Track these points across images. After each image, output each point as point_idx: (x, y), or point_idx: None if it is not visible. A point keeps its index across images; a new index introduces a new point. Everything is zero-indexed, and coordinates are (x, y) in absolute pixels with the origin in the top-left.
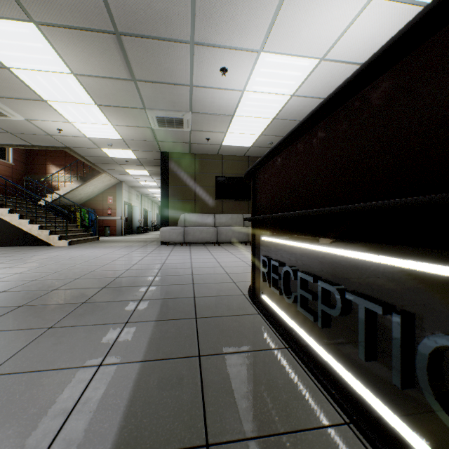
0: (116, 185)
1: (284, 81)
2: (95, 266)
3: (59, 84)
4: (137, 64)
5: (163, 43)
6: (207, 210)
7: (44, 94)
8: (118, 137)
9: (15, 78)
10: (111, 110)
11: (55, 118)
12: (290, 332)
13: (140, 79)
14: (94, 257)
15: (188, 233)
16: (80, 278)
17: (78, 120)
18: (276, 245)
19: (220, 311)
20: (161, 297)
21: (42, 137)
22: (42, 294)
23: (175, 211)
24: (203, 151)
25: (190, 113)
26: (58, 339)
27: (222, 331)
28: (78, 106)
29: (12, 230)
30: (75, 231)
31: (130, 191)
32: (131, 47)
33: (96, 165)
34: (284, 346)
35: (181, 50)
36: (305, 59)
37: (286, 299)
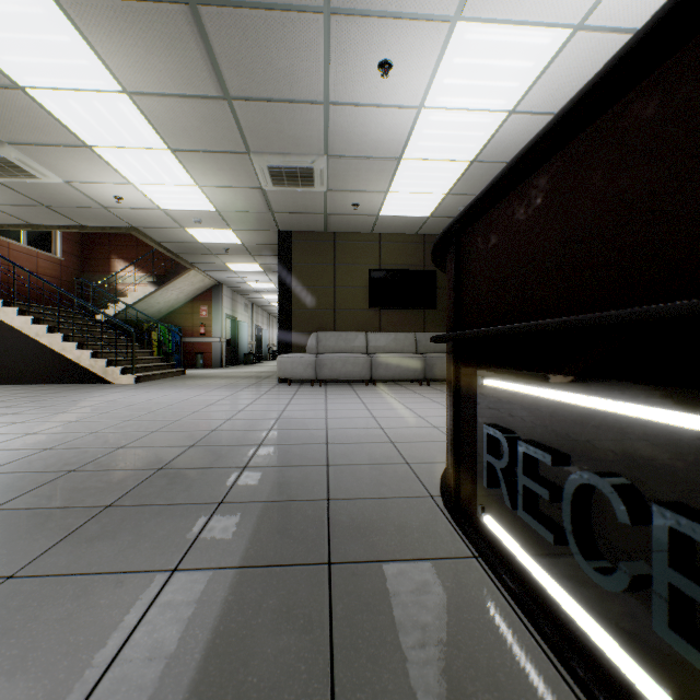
0: (212, 289)
1: (498, 81)
2: (161, 423)
3: (106, 114)
4: (230, 66)
5: (273, 15)
6: (354, 325)
7: (86, 134)
8: (210, 208)
9: (37, 108)
10: (194, 159)
11: (108, 177)
12: (588, 656)
13: (238, 96)
14: (166, 405)
15: (323, 365)
16: (126, 446)
17: (144, 179)
18: (530, 403)
19: (384, 545)
20: (262, 498)
21: (94, 212)
22: (44, 481)
23: (302, 328)
24: (347, 228)
25: (325, 157)
26: (5, 621)
27: (393, 615)
28: (142, 155)
29: (52, 359)
30: (148, 361)
31: (234, 298)
32: (218, 29)
33: (180, 257)
34: (573, 697)
35: (306, 29)
36: (544, 29)
37: (588, 569)
